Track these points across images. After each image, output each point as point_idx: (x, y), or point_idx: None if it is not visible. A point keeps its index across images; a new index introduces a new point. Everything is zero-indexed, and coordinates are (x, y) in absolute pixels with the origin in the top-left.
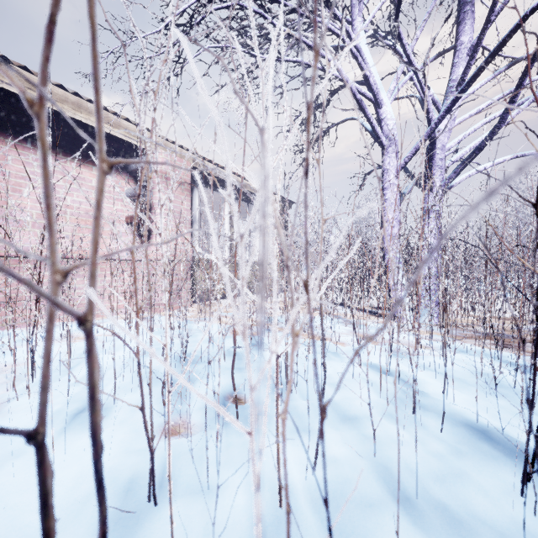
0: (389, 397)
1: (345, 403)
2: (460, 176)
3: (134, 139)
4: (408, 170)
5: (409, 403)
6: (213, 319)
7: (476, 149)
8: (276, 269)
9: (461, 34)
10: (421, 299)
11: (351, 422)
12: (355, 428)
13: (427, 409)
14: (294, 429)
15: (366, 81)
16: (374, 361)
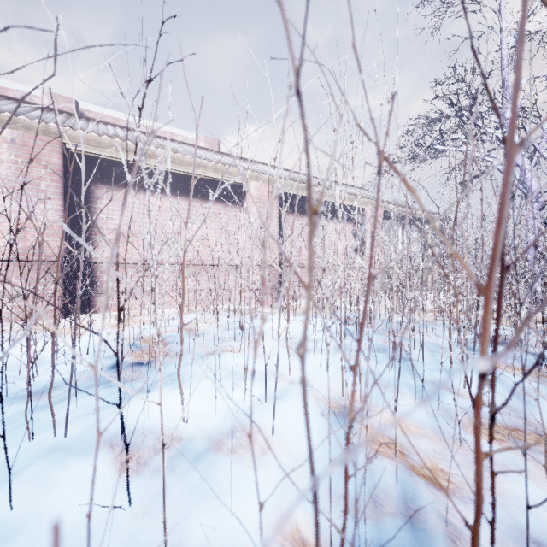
0: None
1: None
2: None
3: (358, 204)
4: None
5: None
6: None
7: None
8: None
9: None
10: None
11: None
12: None
13: None
14: None
15: None
16: None
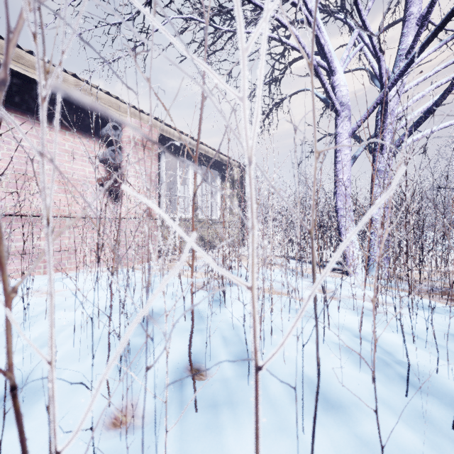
0: (370, 370)
1: (323, 381)
2: (408, 140)
3: (104, 106)
4: (356, 135)
5: (396, 381)
6: (135, 322)
7: (426, 112)
8: (254, 221)
9: (410, 4)
10: (372, 255)
11: (336, 413)
12: (342, 423)
13: (420, 390)
14: (267, 427)
15: (321, 49)
16: (340, 320)
